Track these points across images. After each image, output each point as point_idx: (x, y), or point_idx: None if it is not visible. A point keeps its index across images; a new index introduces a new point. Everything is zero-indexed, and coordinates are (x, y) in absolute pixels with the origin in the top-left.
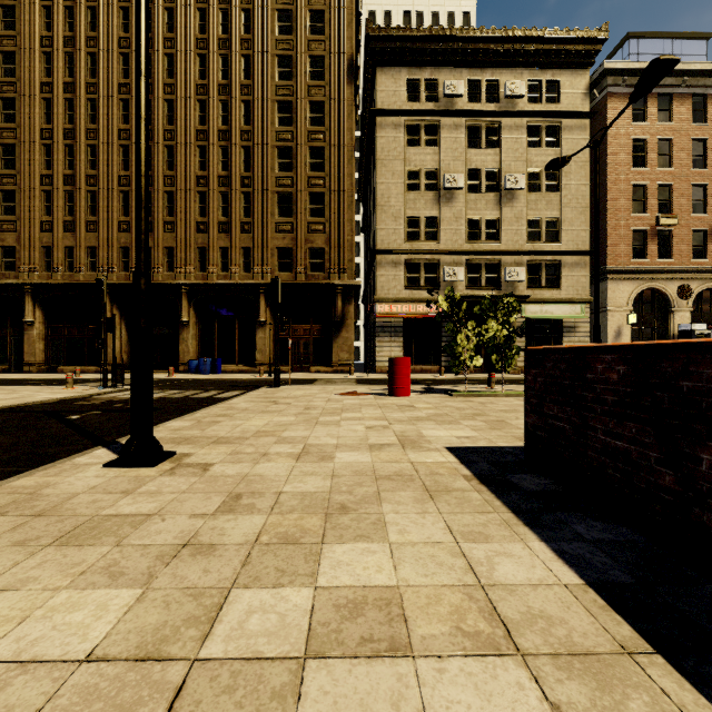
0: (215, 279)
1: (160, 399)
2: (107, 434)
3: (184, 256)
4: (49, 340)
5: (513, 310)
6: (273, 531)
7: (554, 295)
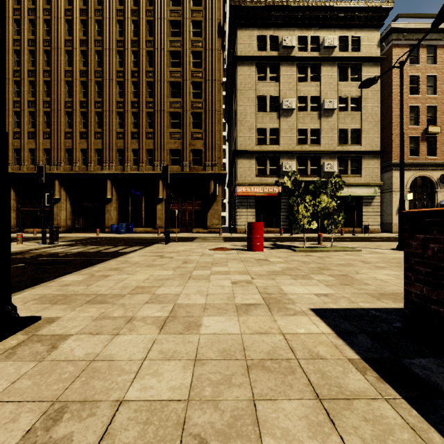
0: (129, 170)
1: (77, 253)
2: None
3: (108, 155)
4: (19, 211)
5: (339, 188)
6: None
7: (356, 180)
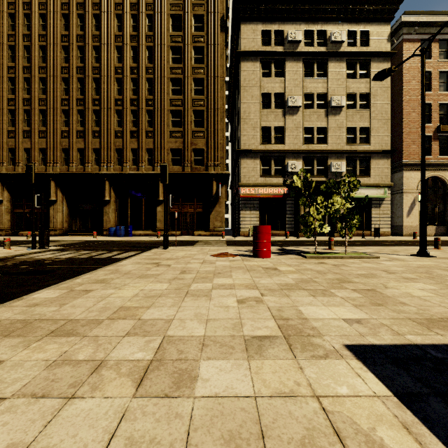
0: (128, 171)
1: (66, 260)
2: None
3: (106, 154)
4: (14, 213)
5: (354, 187)
6: None
7: (365, 181)
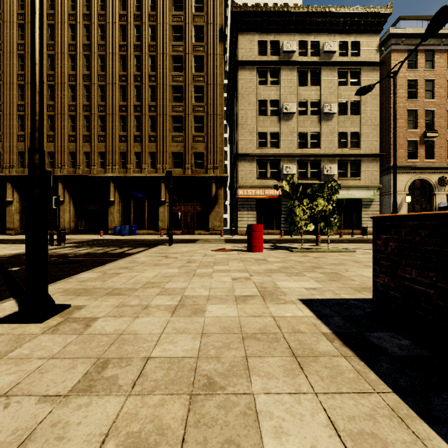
0: (131, 173)
1: (86, 254)
2: None
3: (111, 158)
4: (23, 213)
5: (335, 191)
6: (124, 430)
7: (356, 183)
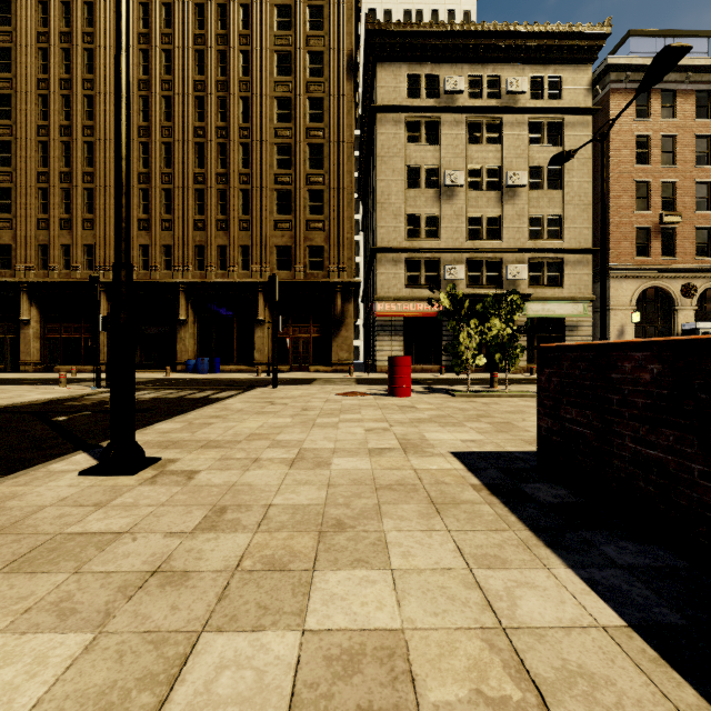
0: (213, 278)
1: (154, 400)
2: (92, 437)
3: (181, 254)
4: (45, 340)
5: (517, 308)
6: (257, 554)
7: (556, 293)
